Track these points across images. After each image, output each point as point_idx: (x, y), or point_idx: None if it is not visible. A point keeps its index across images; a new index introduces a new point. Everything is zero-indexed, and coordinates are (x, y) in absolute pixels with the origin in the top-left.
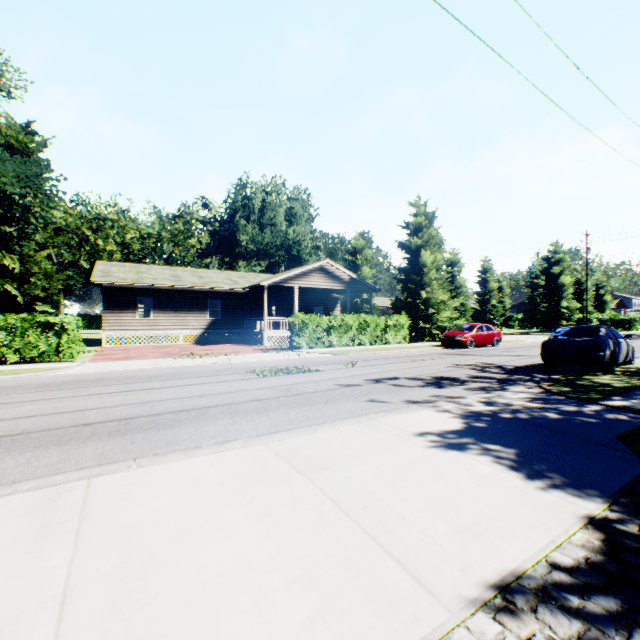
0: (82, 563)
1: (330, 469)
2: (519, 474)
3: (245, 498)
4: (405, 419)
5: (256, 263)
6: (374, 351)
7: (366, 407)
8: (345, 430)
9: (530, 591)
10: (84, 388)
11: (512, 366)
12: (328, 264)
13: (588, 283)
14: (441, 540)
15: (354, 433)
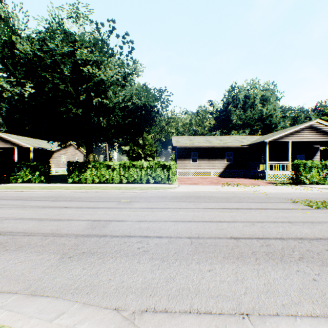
0: None
1: None
2: None
3: None
4: None
5: (241, 131)
6: None
7: None
8: None
9: None
10: (196, 202)
11: None
12: (316, 123)
13: None
14: None
15: None
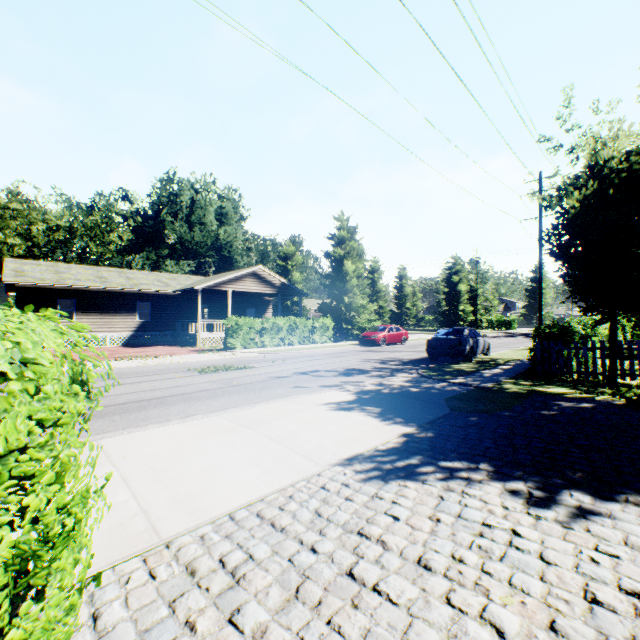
0: (126, 470)
1: (266, 424)
2: (378, 419)
3: (213, 440)
4: (318, 396)
5: (185, 262)
6: (302, 350)
7: (292, 391)
8: (276, 405)
9: (362, 458)
10: None
11: (408, 359)
12: (261, 270)
13: (480, 290)
14: (326, 447)
15: (282, 406)
